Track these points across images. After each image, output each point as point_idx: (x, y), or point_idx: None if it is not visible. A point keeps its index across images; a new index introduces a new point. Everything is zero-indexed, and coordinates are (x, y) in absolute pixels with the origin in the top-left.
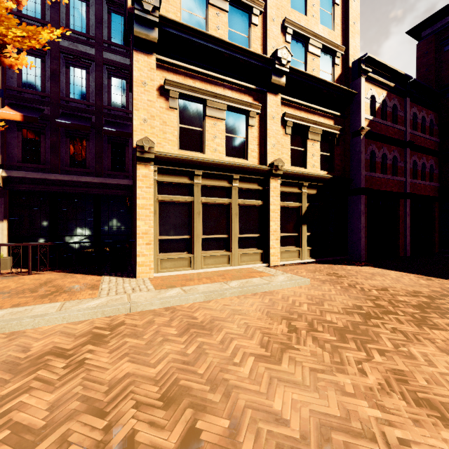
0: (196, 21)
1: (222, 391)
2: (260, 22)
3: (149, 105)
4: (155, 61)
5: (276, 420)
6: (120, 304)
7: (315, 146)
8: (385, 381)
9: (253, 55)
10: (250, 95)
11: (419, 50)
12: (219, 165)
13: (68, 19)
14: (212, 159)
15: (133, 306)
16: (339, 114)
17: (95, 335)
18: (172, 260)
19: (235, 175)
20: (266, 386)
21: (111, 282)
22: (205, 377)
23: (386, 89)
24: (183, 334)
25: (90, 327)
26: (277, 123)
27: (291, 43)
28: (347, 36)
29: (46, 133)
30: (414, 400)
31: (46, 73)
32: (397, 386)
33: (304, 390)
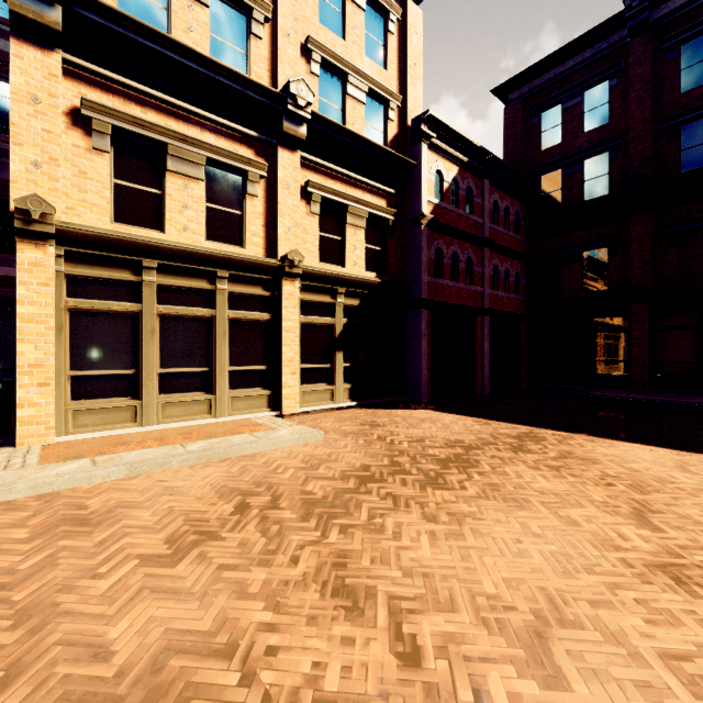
0: (149, 10)
1: (34, 624)
2: (267, 34)
3: (45, 139)
4: (59, 63)
5: (94, 656)
6: None
7: (358, 235)
8: (317, 568)
9: (251, 83)
10: (249, 145)
11: (505, 117)
12: (189, 253)
13: None
14: (175, 243)
15: None
16: (393, 191)
17: None
18: (98, 412)
19: (221, 270)
20: (124, 603)
21: None
22: (21, 605)
23: (458, 164)
24: (37, 538)
25: None
26: (295, 194)
27: (321, 77)
28: (406, 81)
29: None
30: (335, 590)
31: None
32: (328, 573)
33: (183, 600)
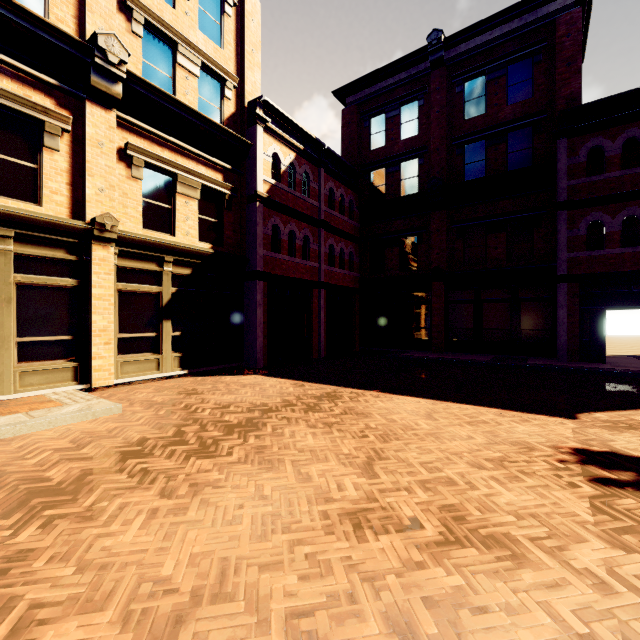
0: None
1: None
2: None
3: None
4: None
5: None
6: None
7: (190, 205)
8: None
9: (44, 23)
10: (48, 93)
11: (344, 117)
12: None
13: None
14: None
15: None
16: (229, 166)
17: None
18: None
19: (2, 228)
20: None
21: None
22: None
23: (295, 150)
24: None
25: None
26: (110, 155)
27: (146, 39)
28: (243, 64)
29: None
30: None
31: None
32: None
33: None
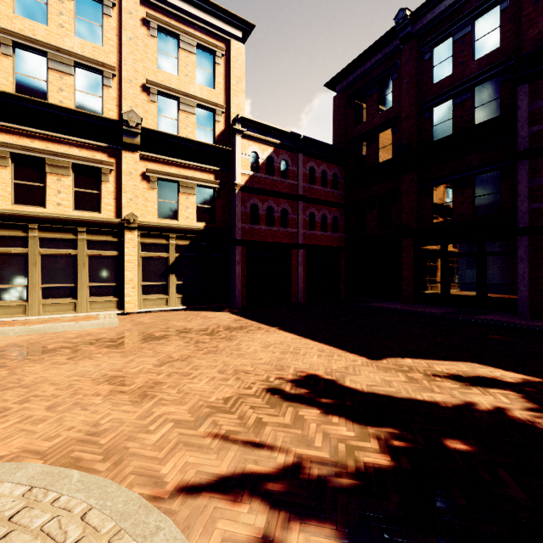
0: (35, 84)
1: None
2: (116, 83)
3: None
4: None
5: None
6: None
7: (190, 199)
8: None
9: (97, 117)
10: (104, 152)
11: (334, 104)
12: (57, 219)
13: None
14: (48, 214)
15: None
16: (218, 168)
17: None
18: (2, 308)
19: (80, 228)
20: None
21: None
22: None
23: (273, 145)
24: None
25: None
26: (135, 178)
27: (160, 102)
28: (230, 94)
29: None
30: None
31: None
32: None
33: None
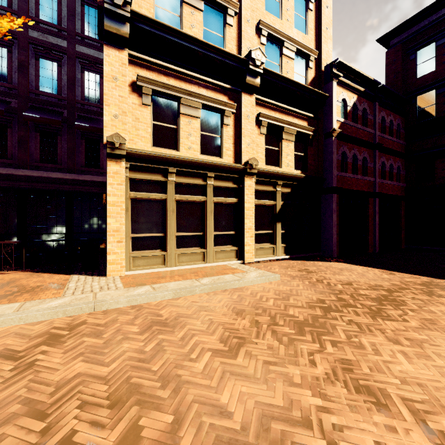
0: (170, 18)
1: (173, 387)
2: (235, 22)
3: (120, 101)
4: (127, 56)
5: (220, 413)
6: (83, 303)
7: (289, 146)
8: (332, 370)
9: (228, 54)
10: (225, 94)
11: (388, 57)
12: (193, 163)
13: (37, 9)
14: (186, 157)
15: (97, 305)
16: (312, 115)
17: (51, 336)
18: (145, 258)
19: (210, 173)
20: (218, 380)
21: (80, 281)
22: (159, 373)
23: (357, 93)
24: (144, 332)
25: (48, 327)
26: (252, 122)
27: (266, 45)
28: (320, 41)
29: (13, 127)
30: (355, 388)
31: (13, 64)
32: (342, 375)
33: (254, 382)
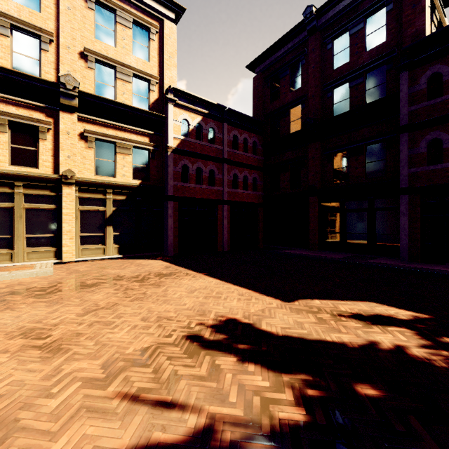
0: None
1: None
2: (54, 48)
3: None
4: None
5: None
6: None
7: (126, 158)
8: None
9: (34, 78)
10: (42, 111)
11: (254, 83)
12: None
13: None
14: None
15: None
16: (152, 132)
17: None
18: None
19: (17, 182)
20: None
21: None
22: None
23: (202, 115)
24: None
25: None
26: (73, 138)
27: (98, 69)
28: (163, 67)
29: None
30: None
31: None
32: None
33: None
